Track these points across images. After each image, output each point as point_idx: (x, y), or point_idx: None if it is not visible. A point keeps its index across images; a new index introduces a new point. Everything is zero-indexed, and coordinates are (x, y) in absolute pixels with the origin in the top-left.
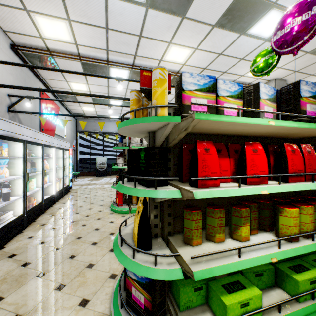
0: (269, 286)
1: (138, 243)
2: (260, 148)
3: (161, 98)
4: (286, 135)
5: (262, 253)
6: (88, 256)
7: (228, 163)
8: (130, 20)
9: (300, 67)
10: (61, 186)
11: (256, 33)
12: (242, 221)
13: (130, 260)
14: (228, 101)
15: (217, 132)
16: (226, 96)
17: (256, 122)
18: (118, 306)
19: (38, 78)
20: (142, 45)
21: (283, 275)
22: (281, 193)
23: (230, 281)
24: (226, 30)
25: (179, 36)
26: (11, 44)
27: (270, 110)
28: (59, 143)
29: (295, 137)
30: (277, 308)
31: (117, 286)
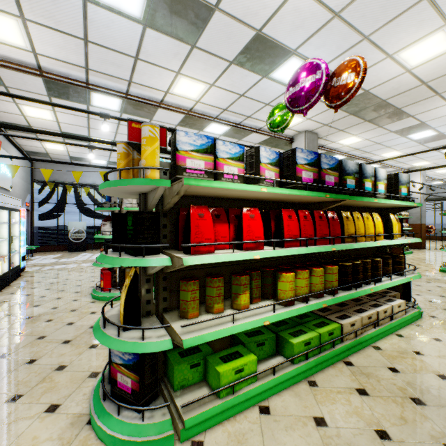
0: (271, 355)
1: (125, 321)
2: (258, 213)
3: (151, 158)
4: (291, 200)
5: (256, 318)
6: (56, 358)
7: (227, 229)
8: (121, 36)
9: (329, 121)
10: (7, 268)
11: (280, 79)
12: (241, 289)
13: (114, 339)
14: (229, 164)
15: (219, 195)
16: (227, 157)
17: (249, 189)
18: (100, 400)
19: None
20: (140, 70)
21: (283, 341)
22: (290, 261)
23: (229, 353)
24: (246, 69)
25: (190, 67)
26: None
27: (272, 174)
28: (3, 201)
29: (301, 201)
30: (273, 372)
31: (100, 381)
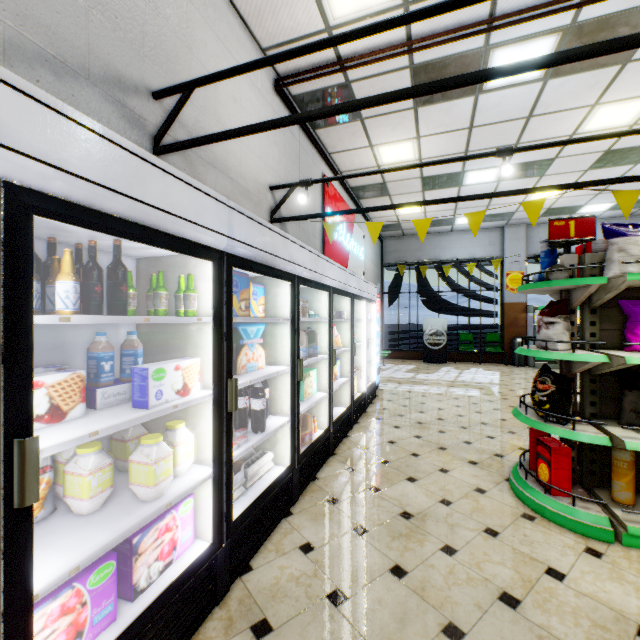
0: None
1: None
2: None
3: None
4: None
5: None
6: None
7: None
8: None
9: None
10: (362, 386)
11: None
12: None
13: None
14: None
15: None
16: None
17: None
18: None
19: (320, 152)
20: None
21: None
22: None
23: None
24: None
25: None
26: (275, 79)
27: None
28: (359, 287)
29: None
30: None
31: None
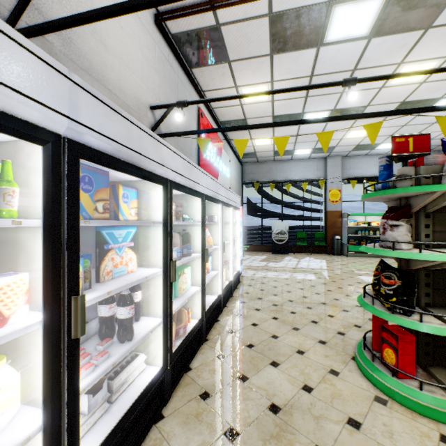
0: None
1: None
2: None
3: None
4: None
5: None
6: None
7: None
8: None
9: None
10: (229, 275)
11: None
12: None
13: None
14: None
15: None
16: None
17: None
18: None
19: (195, 88)
20: None
21: None
22: None
23: None
24: None
25: None
26: (155, 14)
27: None
28: (227, 196)
29: None
30: None
31: None
